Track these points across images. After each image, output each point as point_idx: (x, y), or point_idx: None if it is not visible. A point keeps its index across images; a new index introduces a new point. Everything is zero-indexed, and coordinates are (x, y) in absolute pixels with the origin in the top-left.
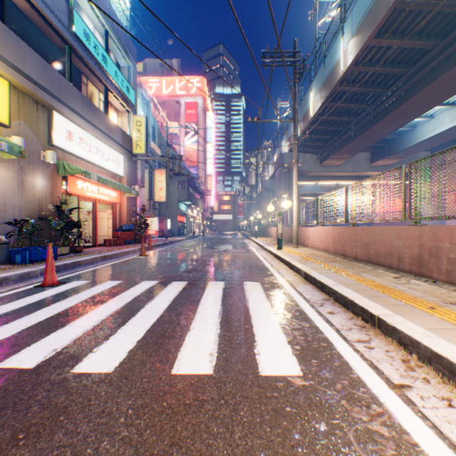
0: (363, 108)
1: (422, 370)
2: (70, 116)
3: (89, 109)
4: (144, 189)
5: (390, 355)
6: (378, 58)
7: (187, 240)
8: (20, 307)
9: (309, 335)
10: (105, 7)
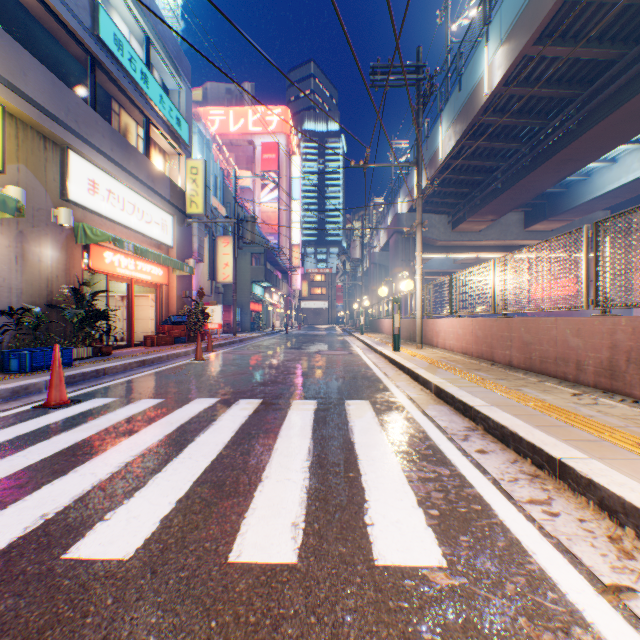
0: (515, 148)
1: None
2: (94, 158)
3: (122, 149)
4: (203, 264)
5: (588, 529)
6: (539, 74)
7: (263, 337)
8: (4, 441)
9: (451, 490)
10: (145, 3)
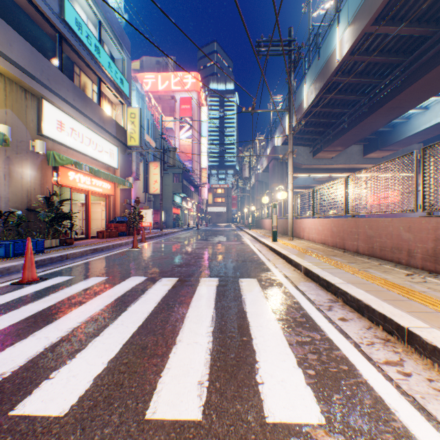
0: (357, 99)
1: None
2: (61, 106)
3: (81, 99)
4: (139, 181)
5: (437, 388)
6: (375, 46)
7: (181, 232)
8: None
9: (323, 352)
10: None
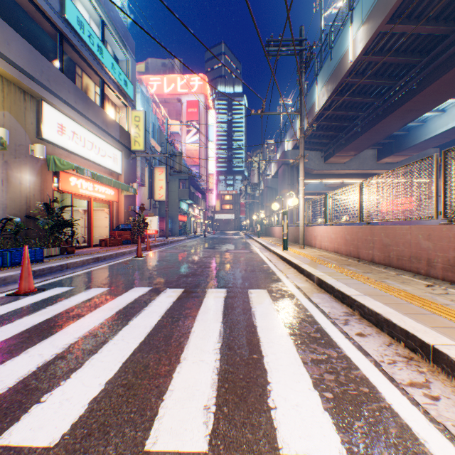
0: (371, 102)
1: None
2: (62, 108)
3: (83, 101)
4: (144, 187)
5: None
6: (390, 46)
7: (187, 240)
8: None
9: (341, 372)
10: None
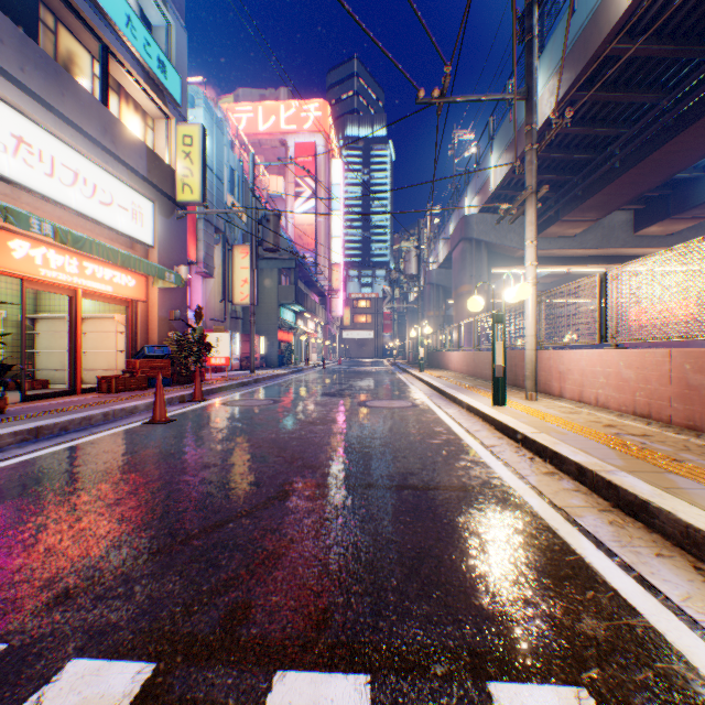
0: (651, 101)
1: None
2: None
3: (45, 74)
4: (214, 280)
5: None
6: None
7: (291, 375)
8: None
9: None
10: None
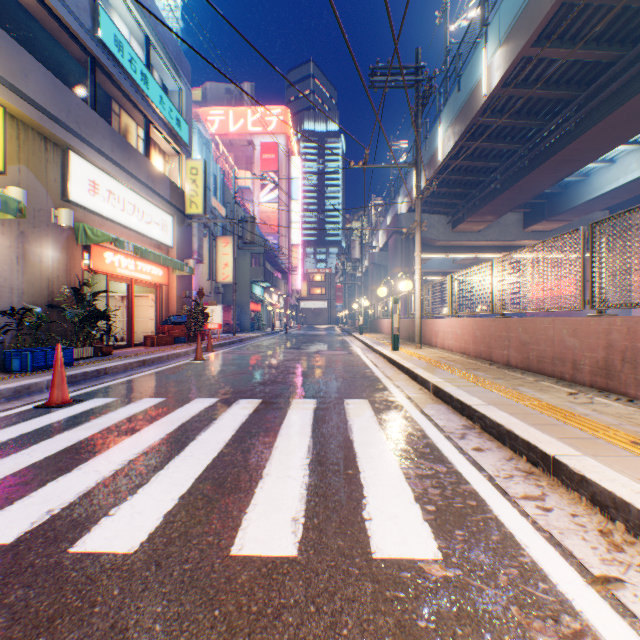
0: (514, 149)
1: (635, 549)
2: (95, 159)
3: (122, 149)
4: (203, 264)
5: (580, 523)
6: (537, 75)
7: (263, 337)
8: (8, 439)
9: (448, 486)
10: (145, 4)
